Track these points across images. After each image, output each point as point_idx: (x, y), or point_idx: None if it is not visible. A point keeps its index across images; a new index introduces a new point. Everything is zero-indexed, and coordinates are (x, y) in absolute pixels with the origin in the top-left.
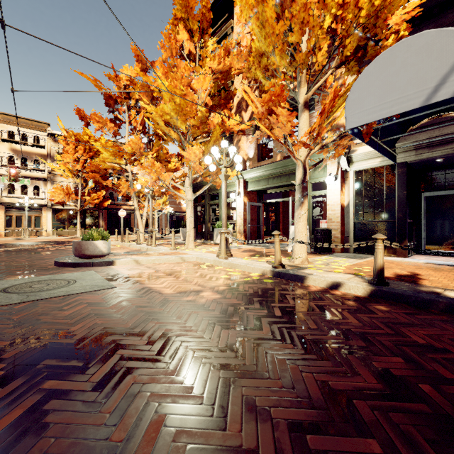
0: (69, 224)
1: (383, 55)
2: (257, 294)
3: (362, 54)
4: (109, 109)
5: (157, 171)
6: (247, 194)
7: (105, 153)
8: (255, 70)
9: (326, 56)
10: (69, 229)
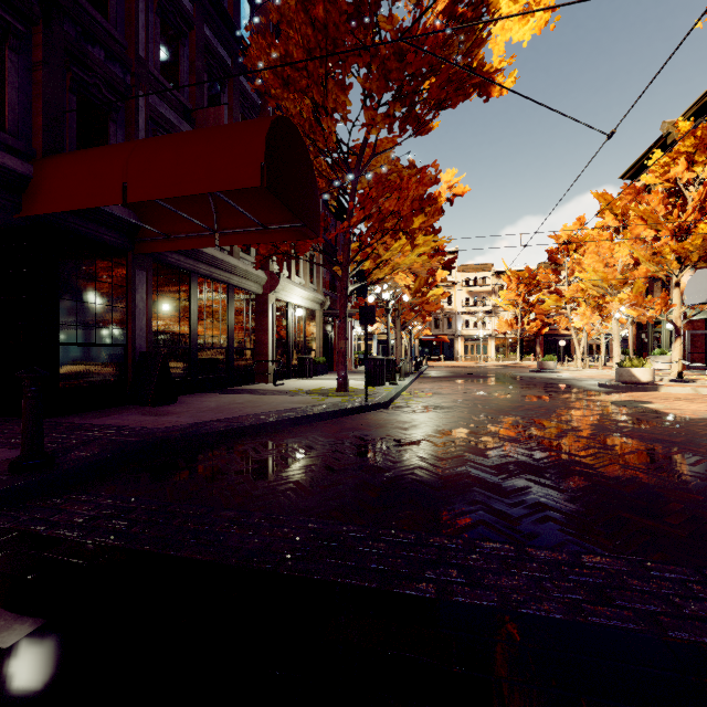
0: (508, 351)
1: (695, 274)
2: None
3: (706, 258)
4: (551, 263)
5: (587, 318)
6: (688, 323)
7: (549, 301)
8: (644, 265)
9: (678, 264)
10: (509, 356)
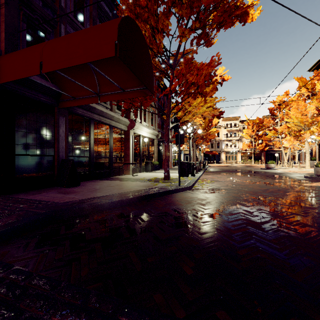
0: (247, 159)
1: None
2: (311, 173)
3: None
4: (271, 115)
5: (291, 141)
6: None
7: (270, 133)
8: None
9: None
10: (248, 161)
